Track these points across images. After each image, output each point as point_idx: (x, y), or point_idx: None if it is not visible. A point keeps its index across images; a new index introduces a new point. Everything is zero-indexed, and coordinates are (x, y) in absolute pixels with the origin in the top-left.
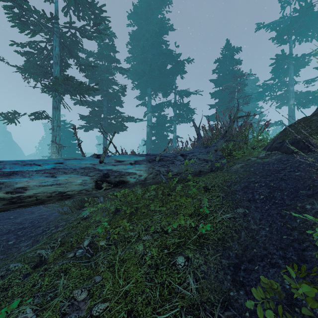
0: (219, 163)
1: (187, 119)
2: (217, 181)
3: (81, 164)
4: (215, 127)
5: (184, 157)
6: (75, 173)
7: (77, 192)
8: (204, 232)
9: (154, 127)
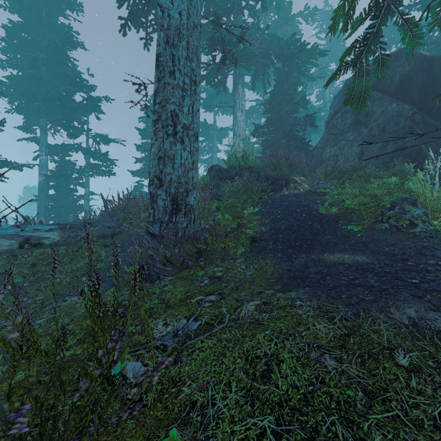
0: (120, 229)
1: (106, 172)
2: (116, 240)
3: (7, 232)
4: (118, 202)
5: (91, 225)
6: (4, 238)
7: (5, 251)
8: (100, 266)
9: (54, 178)
